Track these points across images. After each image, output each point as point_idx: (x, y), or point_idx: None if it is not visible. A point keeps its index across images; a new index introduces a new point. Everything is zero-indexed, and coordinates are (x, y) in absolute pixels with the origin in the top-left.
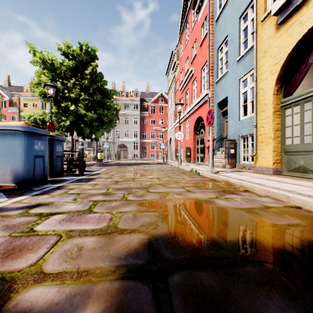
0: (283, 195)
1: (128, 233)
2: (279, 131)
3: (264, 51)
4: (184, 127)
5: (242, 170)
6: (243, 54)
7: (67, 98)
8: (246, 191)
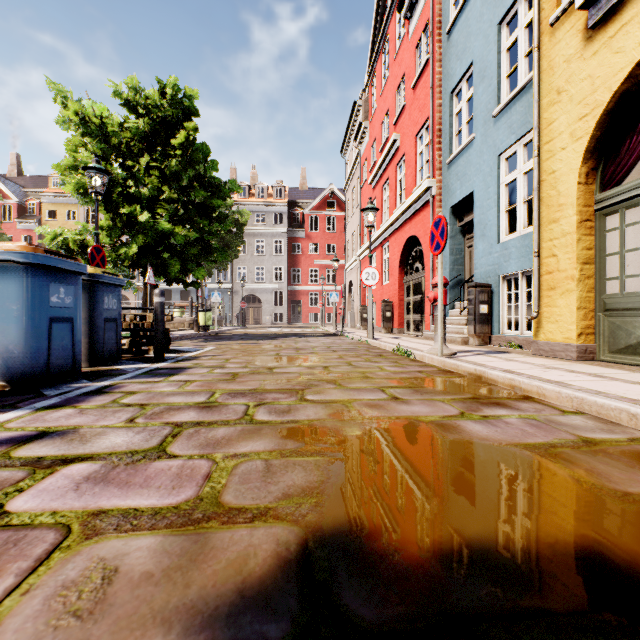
0: (621, 412)
1: (247, 520)
2: (592, 265)
3: (558, 89)
4: (379, 260)
5: (507, 349)
6: (507, 99)
7: (133, 197)
8: (526, 400)
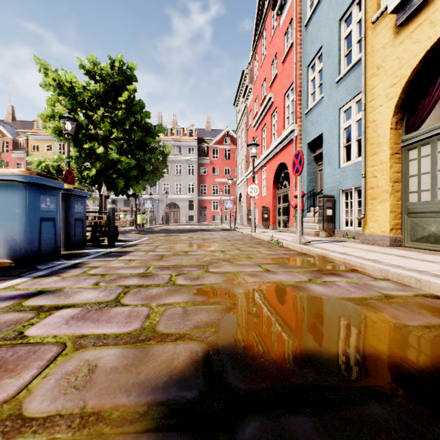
0: (411, 278)
1: (173, 340)
2: (400, 183)
3: (377, 66)
4: (259, 179)
5: (344, 239)
6: (345, 71)
7: (92, 136)
8: (353, 272)
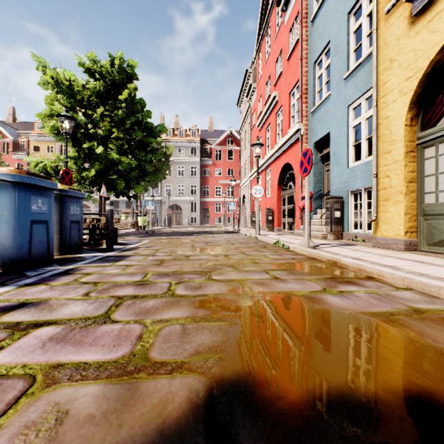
0: (440, 289)
1: (167, 372)
2: (415, 183)
3: (390, 59)
4: (263, 180)
5: (354, 243)
6: (354, 67)
7: (92, 136)
8: (370, 279)
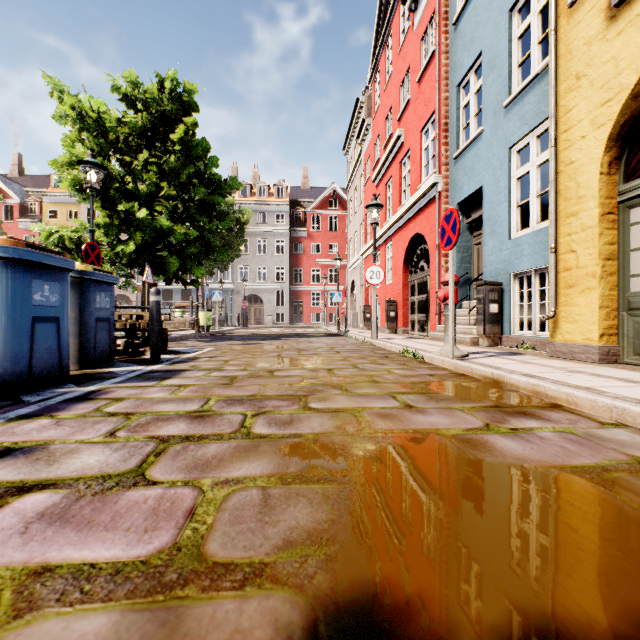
0: None
1: (236, 585)
2: (615, 261)
3: (577, 74)
4: (382, 259)
5: (519, 351)
6: (519, 89)
7: (131, 194)
8: (556, 409)
